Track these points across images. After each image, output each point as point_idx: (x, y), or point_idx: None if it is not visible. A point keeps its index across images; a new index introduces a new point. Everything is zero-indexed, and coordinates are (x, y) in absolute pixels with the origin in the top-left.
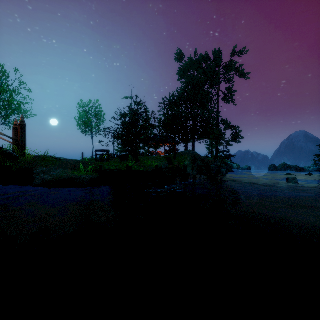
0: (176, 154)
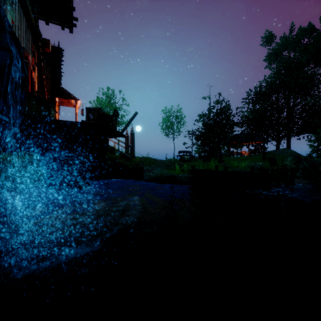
0: (265, 154)
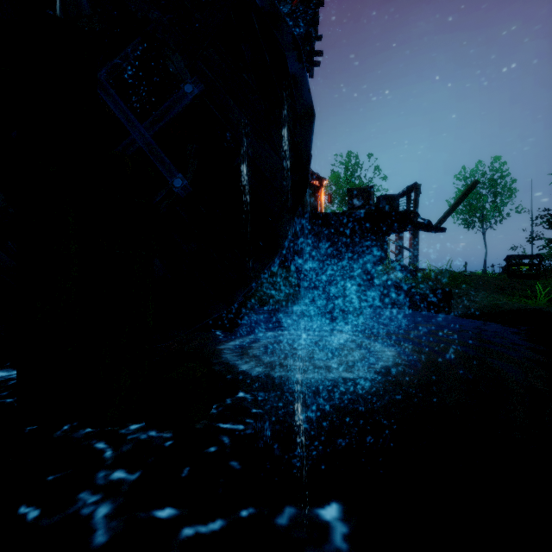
0: None
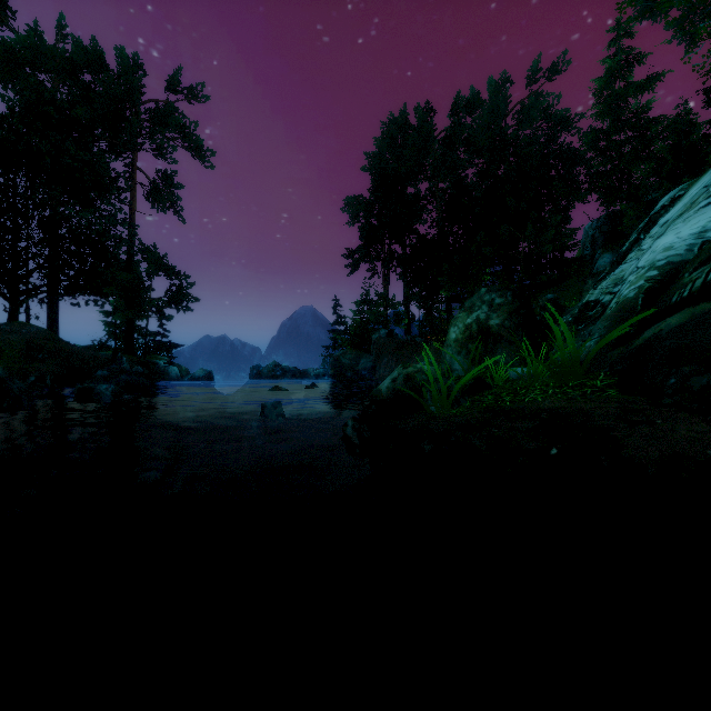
0: None
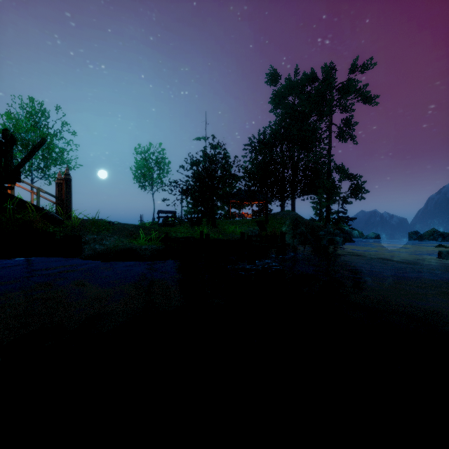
0: (269, 217)
